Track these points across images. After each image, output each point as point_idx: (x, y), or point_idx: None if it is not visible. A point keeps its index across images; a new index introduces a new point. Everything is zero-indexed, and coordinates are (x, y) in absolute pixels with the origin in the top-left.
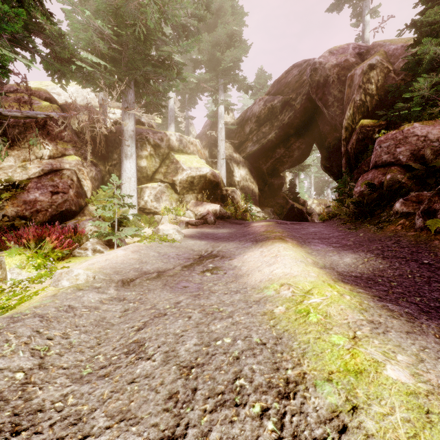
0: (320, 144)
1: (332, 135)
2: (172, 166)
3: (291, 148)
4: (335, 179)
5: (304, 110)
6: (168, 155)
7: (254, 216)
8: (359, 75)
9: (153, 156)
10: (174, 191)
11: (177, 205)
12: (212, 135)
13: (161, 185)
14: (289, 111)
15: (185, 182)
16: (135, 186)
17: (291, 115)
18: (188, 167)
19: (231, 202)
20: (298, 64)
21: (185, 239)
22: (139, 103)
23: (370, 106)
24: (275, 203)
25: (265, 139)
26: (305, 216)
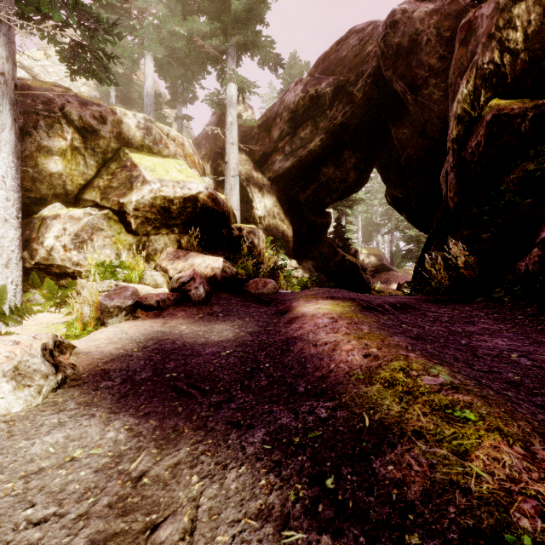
0: (385, 163)
1: (415, 143)
2: (123, 173)
3: (345, 167)
4: (409, 218)
5: (367, 103)
6: (117, 154)
7: (289, 276)
8: (490, 14)
9: (80, 152)
10: (126, 227)
11: (131, 258)
12: (218, 140)
13: (92, 214)
14: (345, 102)
15: (148, 209)
16: (11, 211)
17: (348, 109)
18: (155, 177)
19: (247, 252)
20: (358, 28)
21: (50, 407)
22: (53, 42)
23: (510, 74)
24: (318, 253)
25: (304, 150)
26: (361, 273)
